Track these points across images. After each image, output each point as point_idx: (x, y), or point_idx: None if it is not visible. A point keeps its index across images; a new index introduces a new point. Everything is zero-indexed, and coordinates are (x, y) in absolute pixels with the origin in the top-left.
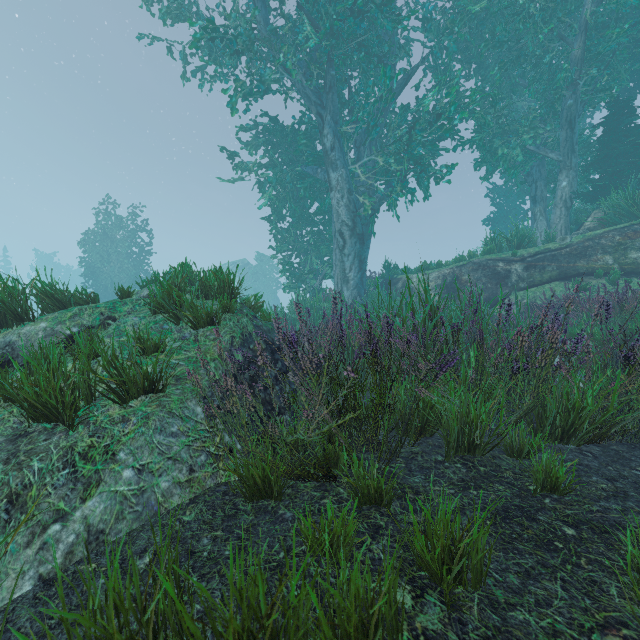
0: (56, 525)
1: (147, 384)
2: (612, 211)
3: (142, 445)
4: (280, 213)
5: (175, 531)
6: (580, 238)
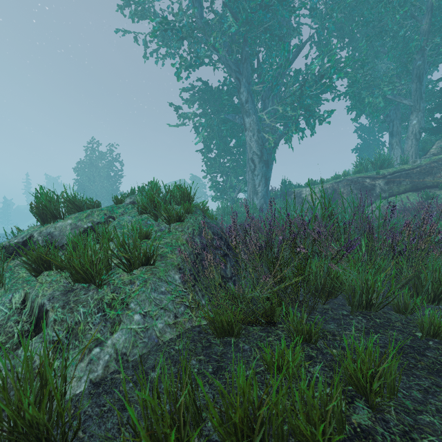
0: (97, 348)
1: (144, 259)
2: None
3: (144, 299)
4: (209, 147)
5: (172, 355)
6: (427, 161)
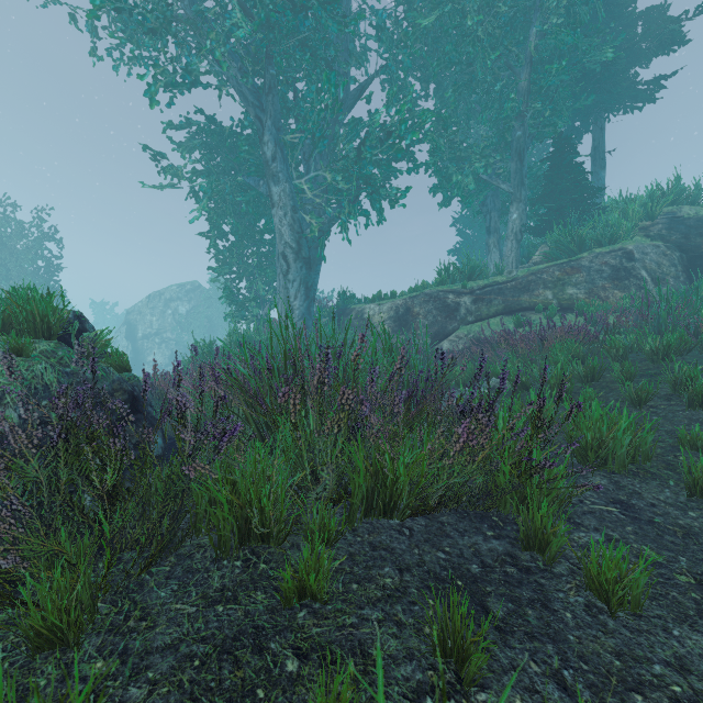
0: None
1: None
2: (554, 246)
3: None
4: (220, 229)
5: None
6: (525, 272)
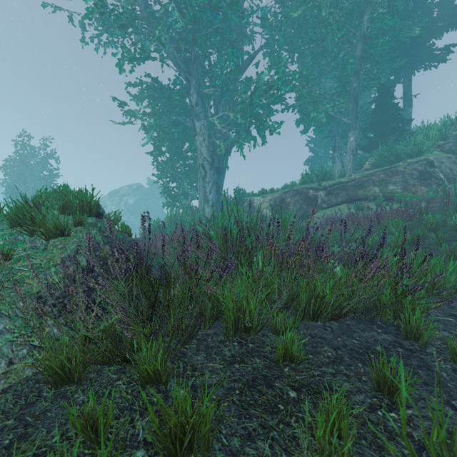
0: None
1: None
2: (379, 158)
3: None
4: (160, 150)
5: None
6: (360, 175)
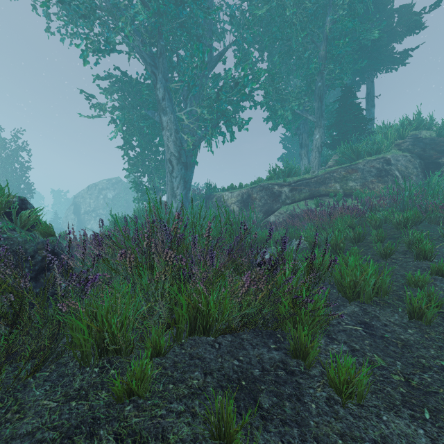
0: None
1: None
2: (341, 156)
3: None
4: (130, 144)
5: None
6: (323, 172)
